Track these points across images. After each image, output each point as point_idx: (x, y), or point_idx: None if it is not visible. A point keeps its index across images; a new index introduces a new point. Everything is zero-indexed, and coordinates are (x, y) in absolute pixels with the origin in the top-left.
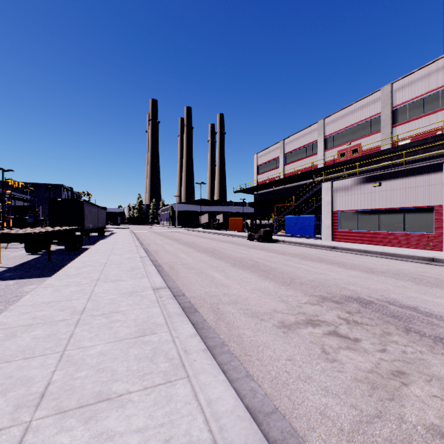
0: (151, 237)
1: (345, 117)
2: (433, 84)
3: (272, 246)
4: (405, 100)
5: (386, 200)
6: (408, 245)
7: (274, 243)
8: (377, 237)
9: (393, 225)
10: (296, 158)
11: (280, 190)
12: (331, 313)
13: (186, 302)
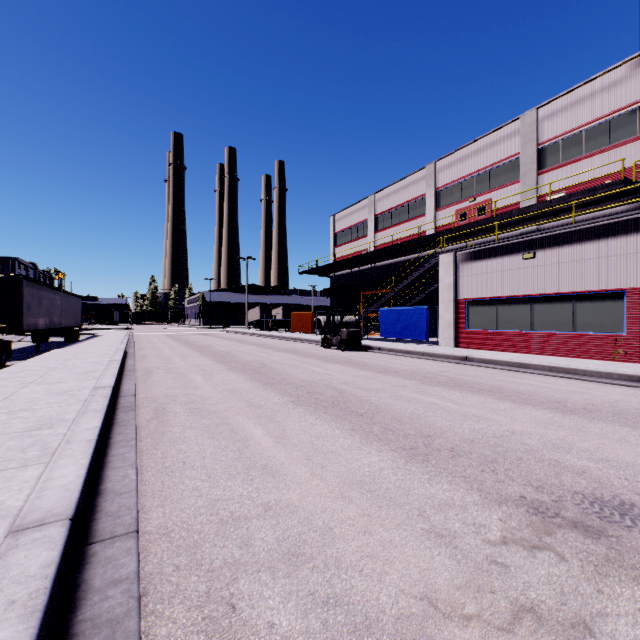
0: (158, 344)
1: (468, 159)
2: (599, 109)
3: (362, 357)
4: (557, 134)
5: (545, 280)
6: (581, 353)
7: (365, 352)
8: (530, 341)
9: (556, 320)
10: (393, 222)
11: (369, 270)
12: (617, 600)
13: (118, 579)
